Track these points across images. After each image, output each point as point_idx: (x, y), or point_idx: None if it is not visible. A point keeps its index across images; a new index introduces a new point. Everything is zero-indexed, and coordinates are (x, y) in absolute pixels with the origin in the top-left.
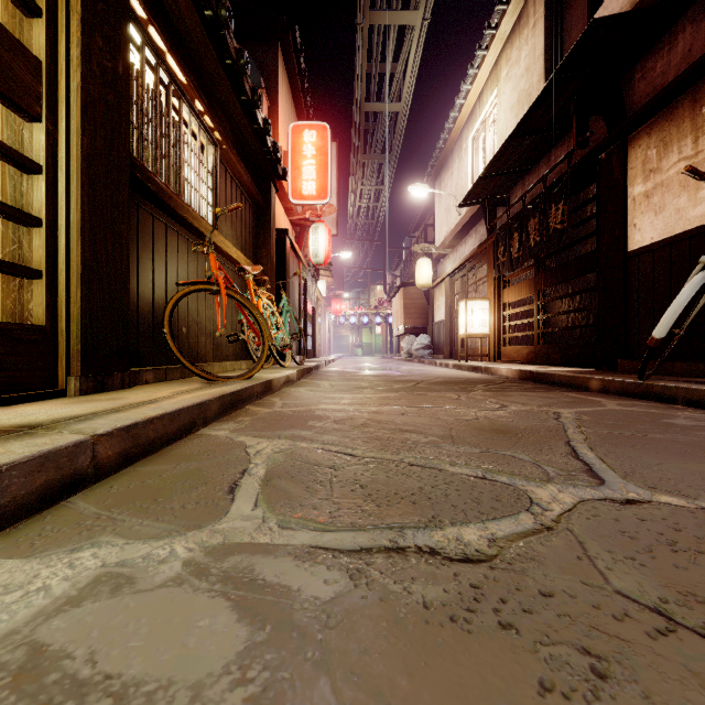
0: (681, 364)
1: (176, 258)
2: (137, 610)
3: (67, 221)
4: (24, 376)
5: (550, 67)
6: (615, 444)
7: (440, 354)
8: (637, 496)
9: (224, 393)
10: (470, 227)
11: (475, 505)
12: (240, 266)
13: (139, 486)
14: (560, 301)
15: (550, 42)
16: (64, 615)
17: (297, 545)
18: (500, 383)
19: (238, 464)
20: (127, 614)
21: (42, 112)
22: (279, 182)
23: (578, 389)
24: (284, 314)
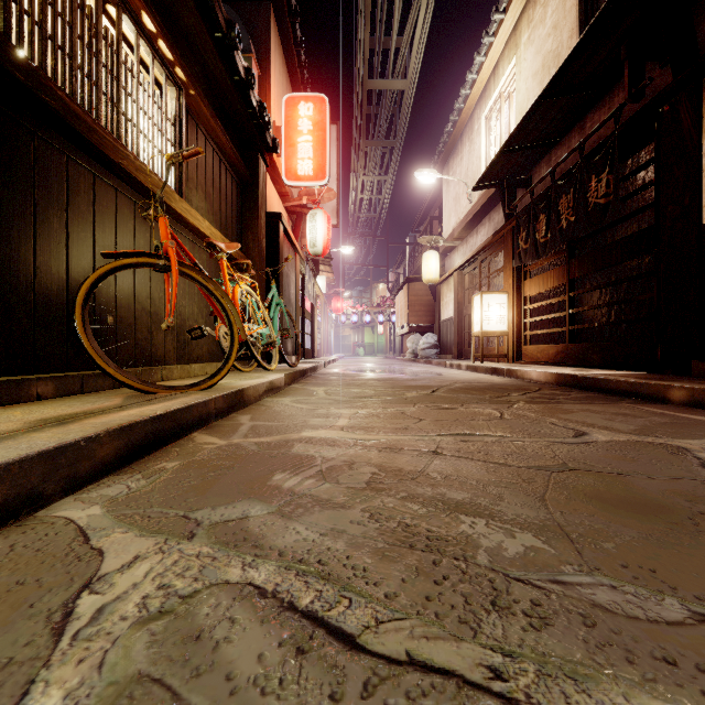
0: None
1: (113, 223)
2: None
3: None
4: None
5: (584, 19)
6: None
7: (448, 354)
8: None
9: (134, 421)
10: (483, 216)
11: None
12: (209, 240)
13: None
14: (587, 294)
15: None
16: None
17: None
18: (538, 391)
19: None
20: None
21: None
22: (271, 161)
23: (650, 400)
24: (273, 307)
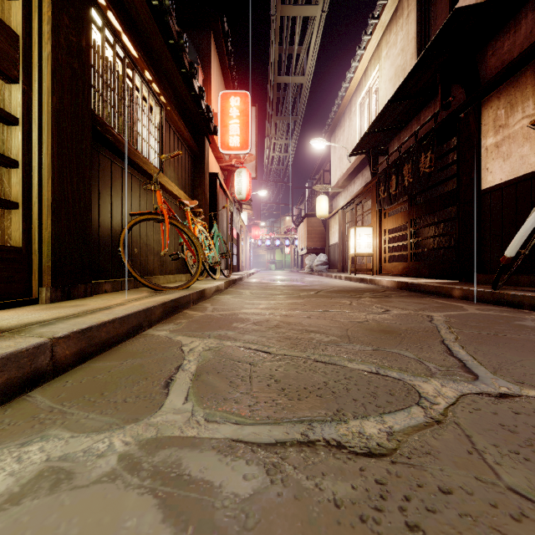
0: (524, 277)
1: (130, 194)
2: (70, 509)
3: (40, 163)
4: (3, 287)
5: (420, 48)
6: (481, 343)
7: (334, 268)
8: (508, 390)
9: (166, 301)
10: (358, 171)
11: (372, 398)
12: (180, 200)
13: (90, 381)
14: (427, 228)
15: (420, 28)
16: (2, 514)
17: (221, 439)
18: (382, 292)
19: (174, 360)
20: (61, 513)
21: (19, 76)
22: (211, 137)
23: (444, 296)
24: (215, 238)
